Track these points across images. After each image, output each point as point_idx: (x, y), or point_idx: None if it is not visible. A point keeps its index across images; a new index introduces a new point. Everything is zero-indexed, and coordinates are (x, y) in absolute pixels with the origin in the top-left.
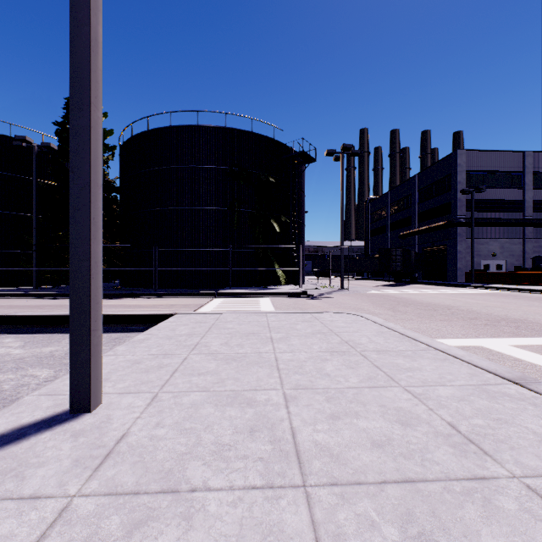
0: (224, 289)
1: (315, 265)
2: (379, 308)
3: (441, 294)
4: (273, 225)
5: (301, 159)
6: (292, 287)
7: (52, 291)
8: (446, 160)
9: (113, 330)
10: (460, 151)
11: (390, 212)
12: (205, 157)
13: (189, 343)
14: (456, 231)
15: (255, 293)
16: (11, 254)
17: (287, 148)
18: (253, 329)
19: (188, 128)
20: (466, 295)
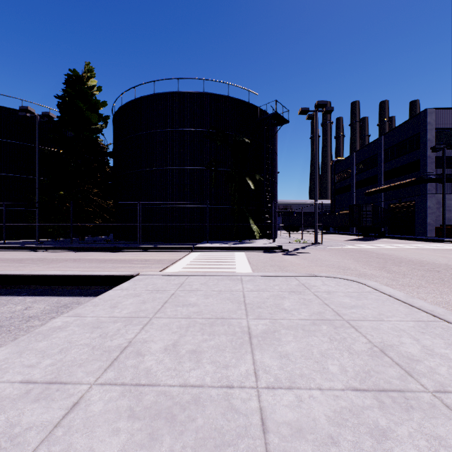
0: (202, 243)
1: (285, 221)
2: (368, 267)
3: (422, 249)
4: (247, 183)
5: (273, 122)
6: (266, 241)
7: (50, 244)
8: (414, 119)
9: (70, 292)
10: (429, 109)
11: (356, 172)
12: (185, 120)
13: (115, 342)
14: (425, 187)
15: (230, 247)
16: (22, 211)
17: (261, 111)
18: (223, 306)
19: (169, 94)
20: (451, 251)
